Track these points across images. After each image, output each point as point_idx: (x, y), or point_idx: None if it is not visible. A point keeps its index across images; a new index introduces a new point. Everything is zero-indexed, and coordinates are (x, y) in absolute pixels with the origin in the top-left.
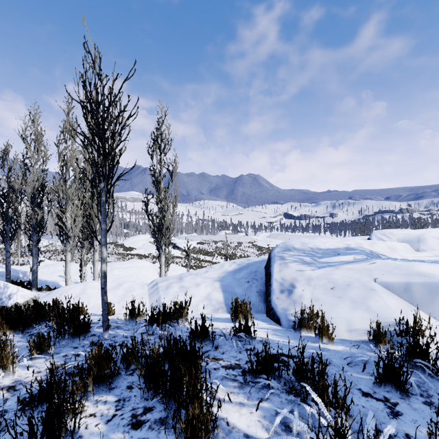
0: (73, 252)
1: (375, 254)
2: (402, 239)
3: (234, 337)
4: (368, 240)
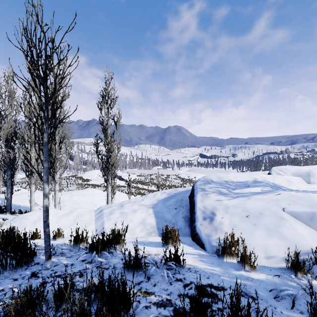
0: (37, 184)
1: (277, 186)
2: (295, 174)
3: (165, 265)
4: (269, 174)
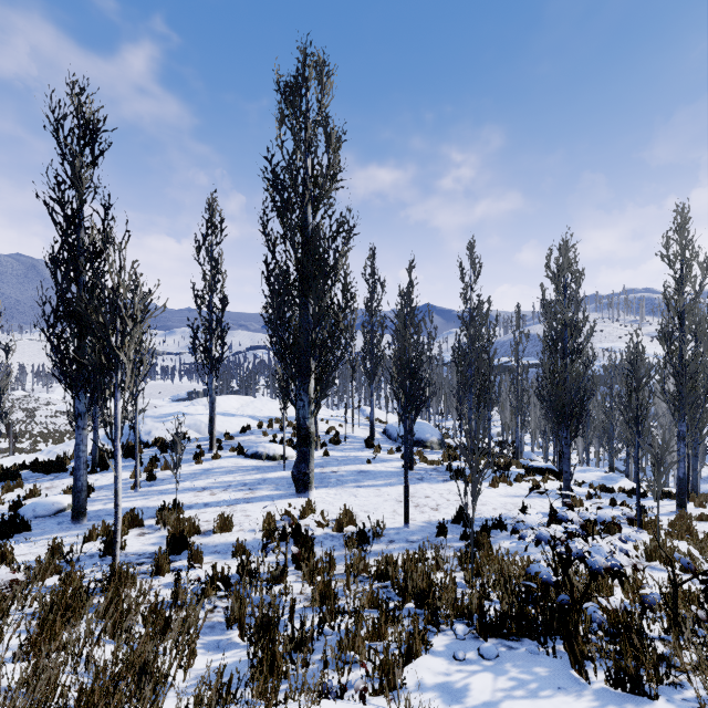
0: None
1: (188, 413)
2: (204, 404)
3: None
4: (187, 407)
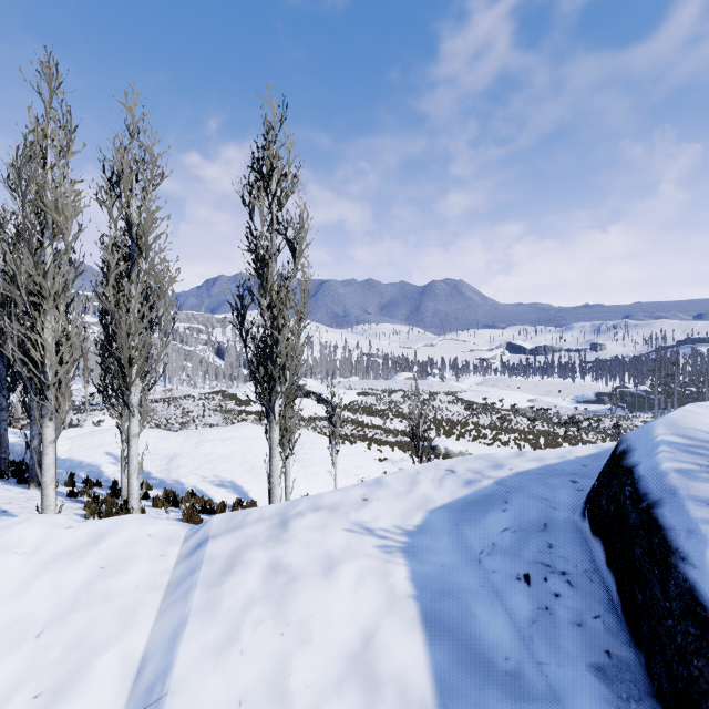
0: (59, 420)
1: None
2: None
3: None
4: None
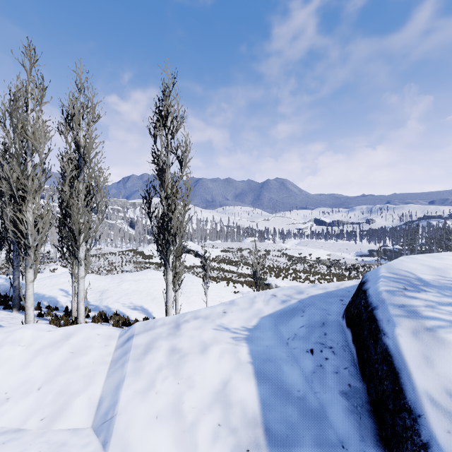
0: (36, 268)
1: None
2: None
3: None
4: None
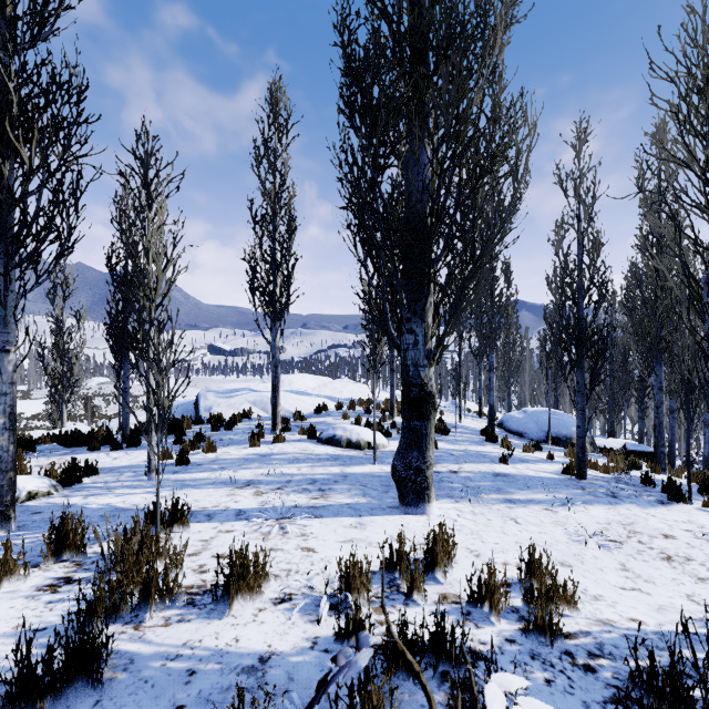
0: None
1: (255, 390)
2: None
3: None
4: (256, 383)
